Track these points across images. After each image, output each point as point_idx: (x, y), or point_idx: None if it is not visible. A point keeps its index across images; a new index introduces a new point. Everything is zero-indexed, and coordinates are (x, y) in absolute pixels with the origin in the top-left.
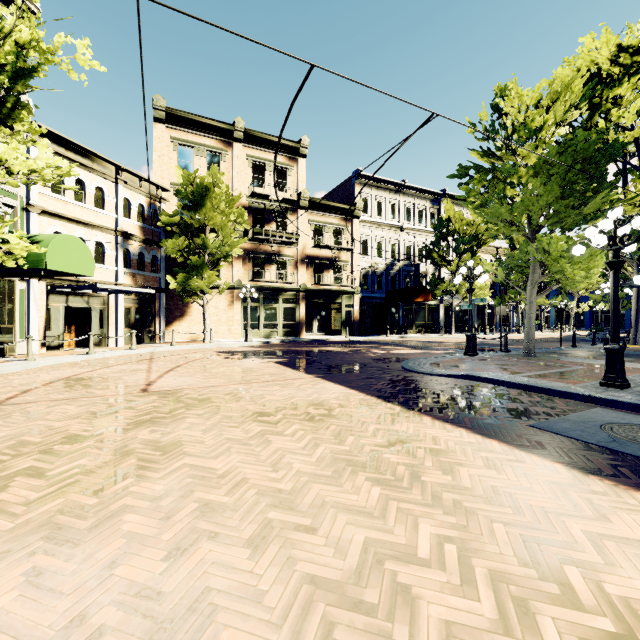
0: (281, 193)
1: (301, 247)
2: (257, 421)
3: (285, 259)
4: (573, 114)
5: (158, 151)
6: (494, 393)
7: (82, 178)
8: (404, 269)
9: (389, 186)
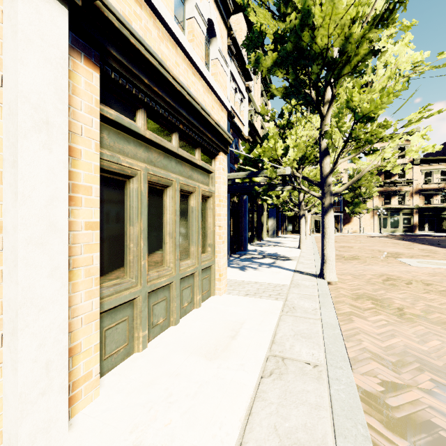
0: (401, 159)
1: (415, 185)
2: (382, 243)
3: (404, 193)
4: None
5: None
6: None
7: None
8: None
9: None
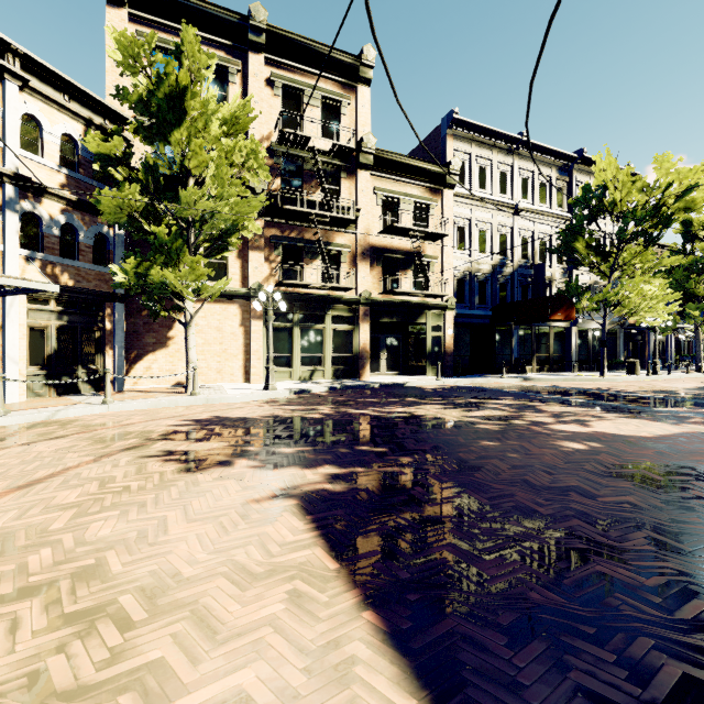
0: (329, 142)
1: (362, 231)
2: None
3: (336, 251)
4: None
5: None
6: None
7: None
8: (519, 272)
9: (497, 142)
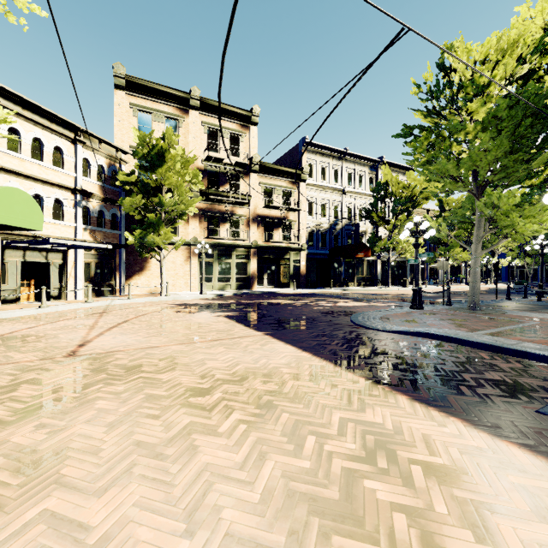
0: (234, 158)
1: (253, 207)
2: (187, 405)
3: (238, 218)
4: (523, 68)
5: (118, 116)
6: (463, 356)
7: (40, 137)
8: (346, 228)
9: (332, 153)
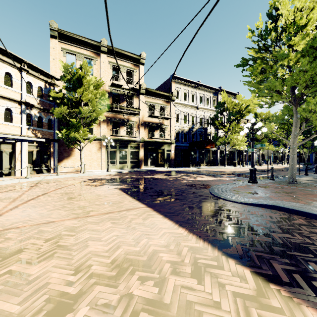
0: (129, 85)
1: (141, 116)
2: None
3: (132, 123)
4: None
5: (53, 55)
6: None
7: None
8: (199, 130)
9: (190, 84)
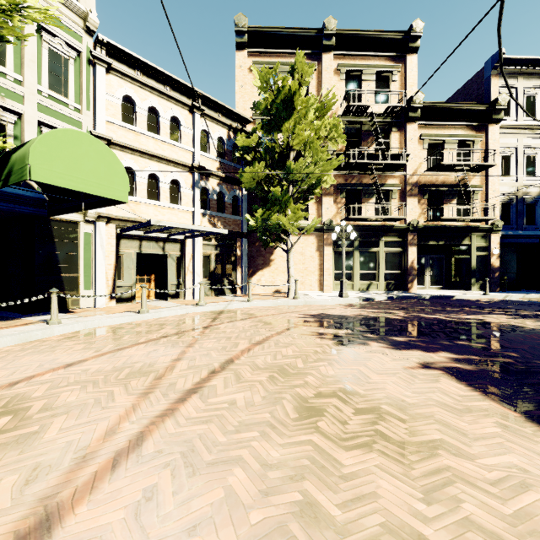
0: (382, 105)
1: (410, 172)
2: None
3: (387, 190)
4: None
5: (240, 80)
6: None
7: (155, 106)
8: None
9: None
